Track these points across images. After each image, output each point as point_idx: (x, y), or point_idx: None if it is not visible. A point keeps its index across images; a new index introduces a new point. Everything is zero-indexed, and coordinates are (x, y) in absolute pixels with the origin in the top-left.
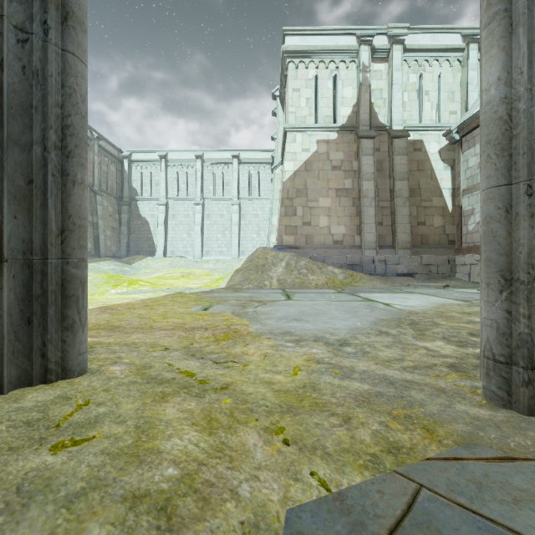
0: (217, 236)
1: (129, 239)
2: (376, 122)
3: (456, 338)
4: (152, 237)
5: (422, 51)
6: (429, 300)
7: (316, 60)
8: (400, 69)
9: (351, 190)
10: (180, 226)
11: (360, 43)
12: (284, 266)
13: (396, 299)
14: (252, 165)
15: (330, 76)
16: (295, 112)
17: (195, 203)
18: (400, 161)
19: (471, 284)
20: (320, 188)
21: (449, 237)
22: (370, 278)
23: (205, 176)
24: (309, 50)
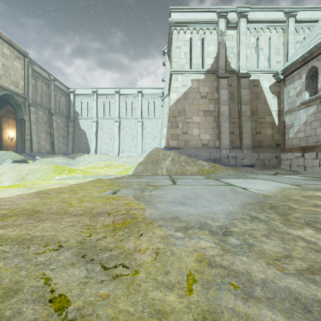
0: (128, 141)
1: (74, 143)
2: (229, 68)
3: (320, 225)
4: (88, 142)
5: (259, 22)
6: (271, 185)
7: (191, 28)
8: (245, 34)
9: (213, 111)
10: (106, 135)
11: (219, 17)
12: (170, 160)
13: (249, 184)
14: (150, 97)
15: (200, 38)
16: (177, 61)
17: (114, 121)
18: (245, 93)
19: (292, 172)
20: (193, 110)
21: (276, 142)
22: (226, 168)
23: (121, 104)
24: (186, 21)
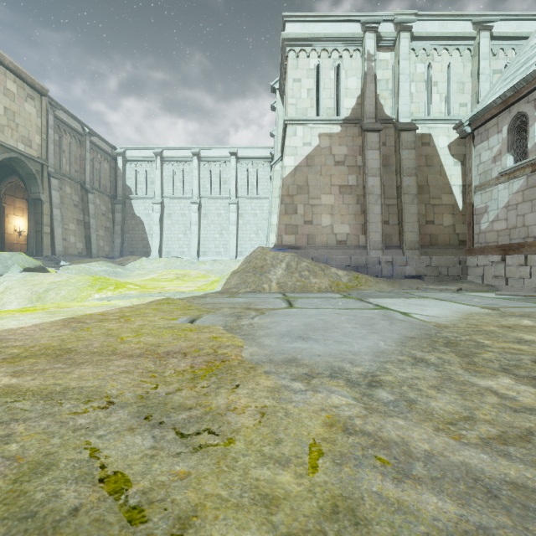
0: (214, 236)
1: (123, 239)
2: (382, 115)
3: (523, 371)
4: (147, 237)
5: (431, 39)
6: (450, 308)
7: (318, 48)
8: (408, 58)
9: (355, 186)
10: (176, 225)
11: (365, 30)
12: (284, 267)
13: (413, 307)
14: (250, 163)
15: (333, 65)
16: (296, 104)
17: (191, 202)
18: (408, 156)
19: (485, 287)
20: (322, 184)
21: (459, 237)
22: (377, 281)
23: (202, 174)
24: (311, 38)
